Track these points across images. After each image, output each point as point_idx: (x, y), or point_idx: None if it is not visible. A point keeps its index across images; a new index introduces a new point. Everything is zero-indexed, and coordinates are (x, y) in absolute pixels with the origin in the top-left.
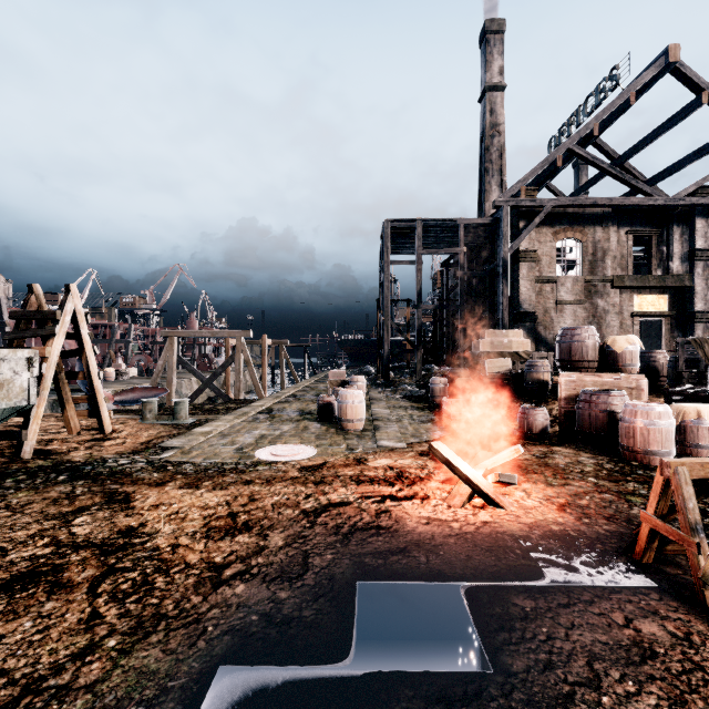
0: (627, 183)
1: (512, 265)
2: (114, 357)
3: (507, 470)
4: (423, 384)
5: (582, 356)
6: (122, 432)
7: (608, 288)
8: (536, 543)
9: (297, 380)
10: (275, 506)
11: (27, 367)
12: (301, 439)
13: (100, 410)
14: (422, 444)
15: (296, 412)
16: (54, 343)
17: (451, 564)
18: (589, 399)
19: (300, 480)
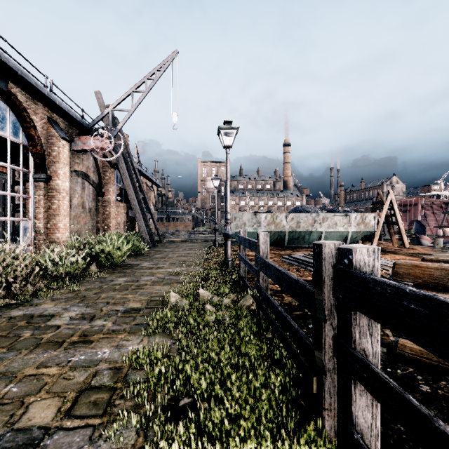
0: None
1: None
2: None
3: None
4: None
5: None
6: (416, 250)
7: None
8: None
9: None
10: None
11: (373, 219)
12: None
13: (402, 237)
14: None
15: None
16: (383, 211)
17: None
18: None
19: None
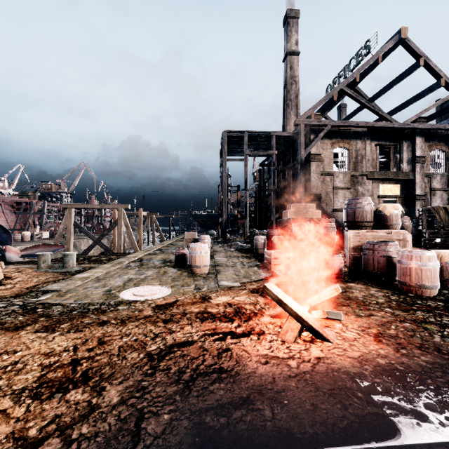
0: (376, 113)
1: (305, 164)
2: (32, 224)
3: (322, 303)
4: (249, 241)
5: (362, 218)
6: (16, 279)
7: (365, 179)
8: (372, 382)
9: (164, 240)
10: (121, 350)
11: None
12: (160, 281)
13: None
14: (252, 283)
15: (159, 261)
16: None
17: (298, 418)
18: (373, 248)
19: (152, 319)
